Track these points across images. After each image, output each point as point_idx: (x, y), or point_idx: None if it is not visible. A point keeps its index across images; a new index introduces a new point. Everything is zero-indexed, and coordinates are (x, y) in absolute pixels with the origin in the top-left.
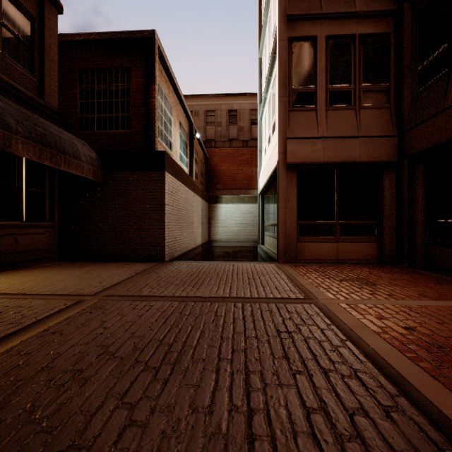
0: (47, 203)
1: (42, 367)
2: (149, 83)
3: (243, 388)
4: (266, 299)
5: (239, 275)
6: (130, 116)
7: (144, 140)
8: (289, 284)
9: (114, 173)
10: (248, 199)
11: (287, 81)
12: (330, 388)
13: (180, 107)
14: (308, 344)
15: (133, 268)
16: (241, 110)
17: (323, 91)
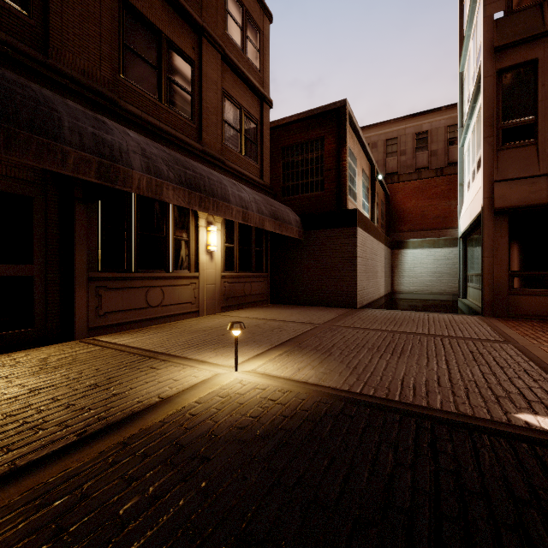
0: (264, 258)
1: (331, 346)
2: (340, 148)
3: (444, 364)
4: (463, 338)
5: (436, 322)
6: (323, 179)
7: (335, 199)
8: (490, 332)
9: (312, 231)
10: (443, 242)
11: (494, 118)
12: (502, 371)
13: (362, 154)
14: (494, 358)
15: (333, 311)
16: (434, 130)
17: (546, 120)
